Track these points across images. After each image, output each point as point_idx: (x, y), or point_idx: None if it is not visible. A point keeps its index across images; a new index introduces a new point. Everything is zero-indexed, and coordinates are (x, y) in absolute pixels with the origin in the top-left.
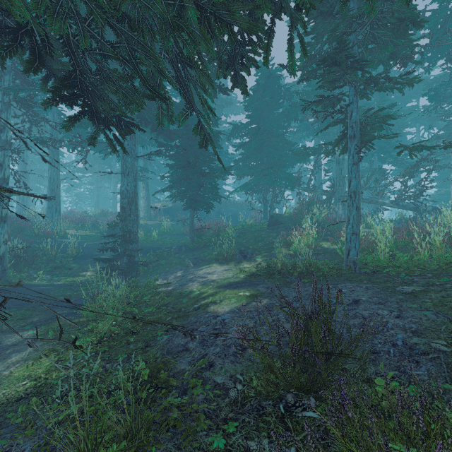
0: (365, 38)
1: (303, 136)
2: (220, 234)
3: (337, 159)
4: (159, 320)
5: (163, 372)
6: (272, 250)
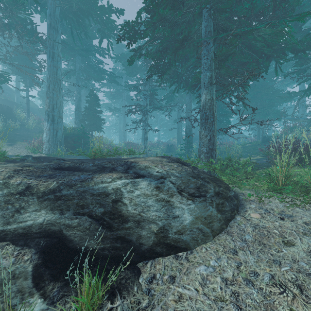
0: None
1: (289, 83)
2: (230, 148)
3: None
4: None
5: None
6: None
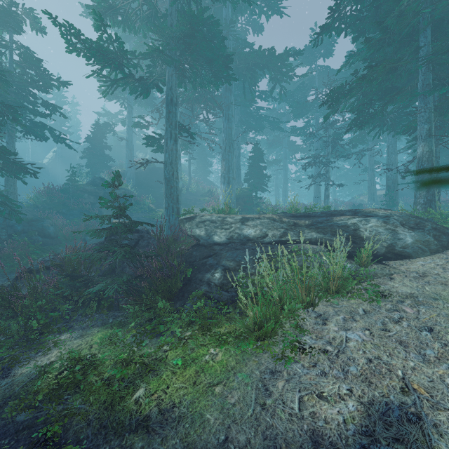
0: None
1: None
2: None
3: None
4: None
5: None
6: None
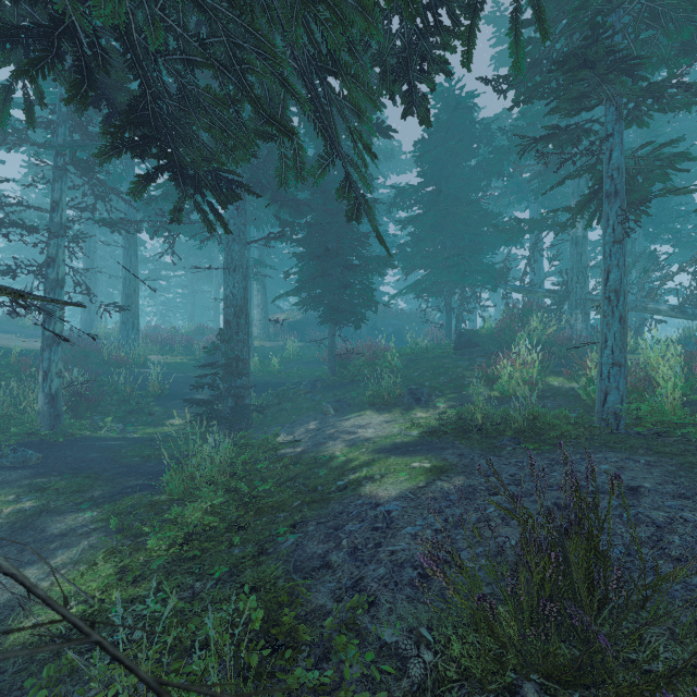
0: (637, 18)
1: (511, 203)
2: (377, 363)
3: (574, 238)
4: (282, 507)
5: (287, 612)
6: (464, 389)
